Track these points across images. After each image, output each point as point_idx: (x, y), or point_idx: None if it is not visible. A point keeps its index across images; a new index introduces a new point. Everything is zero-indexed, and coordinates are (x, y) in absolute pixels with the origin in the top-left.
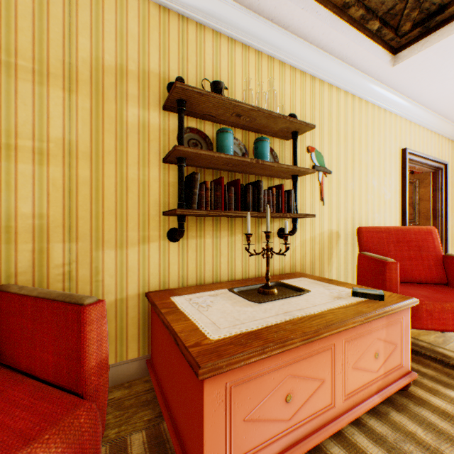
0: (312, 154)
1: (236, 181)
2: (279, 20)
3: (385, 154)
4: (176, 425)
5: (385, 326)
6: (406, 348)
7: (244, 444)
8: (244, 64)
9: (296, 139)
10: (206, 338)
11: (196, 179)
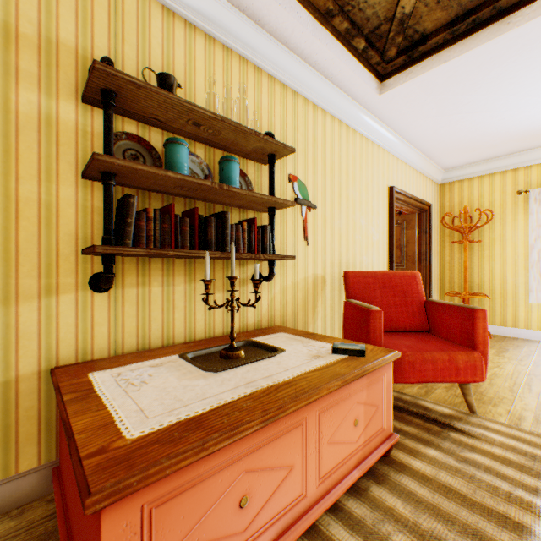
0: (294, 185)
1: (193, 210)
2: (252, 14)
3: (373, 191)
4: None
5: (366, 387)
6: (388, 408)
7: None
8: (208, 61)
9: (273, 163)
10: (120, 438)
11: (131, 205)
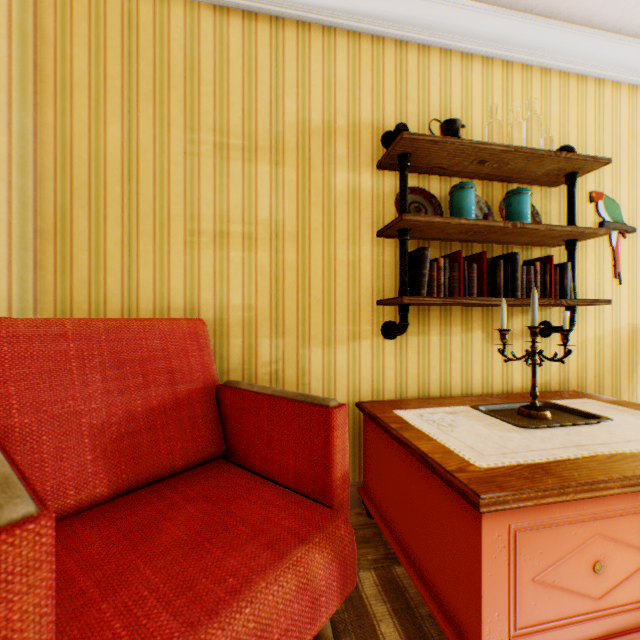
0: (598, 205)
1: (478, 255)
2: (542, 9)
3: None
4: (419, 571)
5: None
6: None
7: (532, 612)
8: (484, 86)
9: (572, 184)
10: (470, 464)
11: (425, 257)
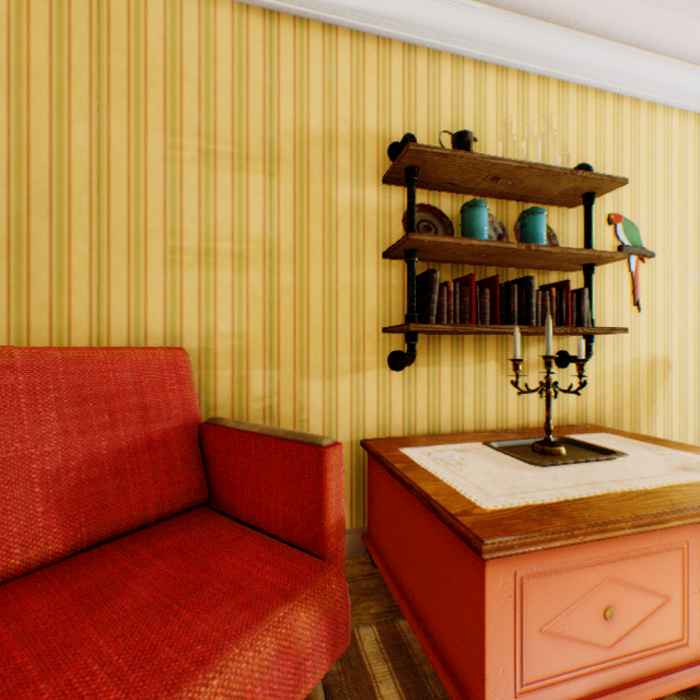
0: (617, 227)
1: (492, 279)
2: (559, 17)
3: None
4: (423, 625)
5: None
6: None
7: (540, 666)
8: (499, 98)
9: (590, 205)
10: (476, 507)
11: (433, 280)
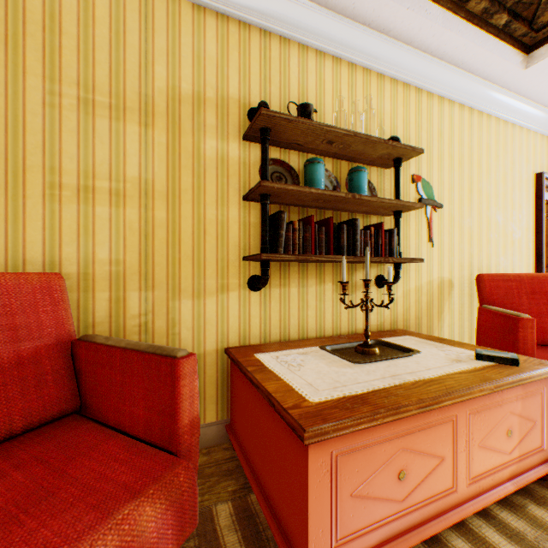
0: (418, 185)
1: (327, 220)
2: (377, 25)
3: (513, 181)
4: (267, 498)
5: (520, 398)
6: (547, 427)
7: (351, 523)
8: (335, 81)
9: (398, 167)
10: (305, 400)
11: (282, 219)
